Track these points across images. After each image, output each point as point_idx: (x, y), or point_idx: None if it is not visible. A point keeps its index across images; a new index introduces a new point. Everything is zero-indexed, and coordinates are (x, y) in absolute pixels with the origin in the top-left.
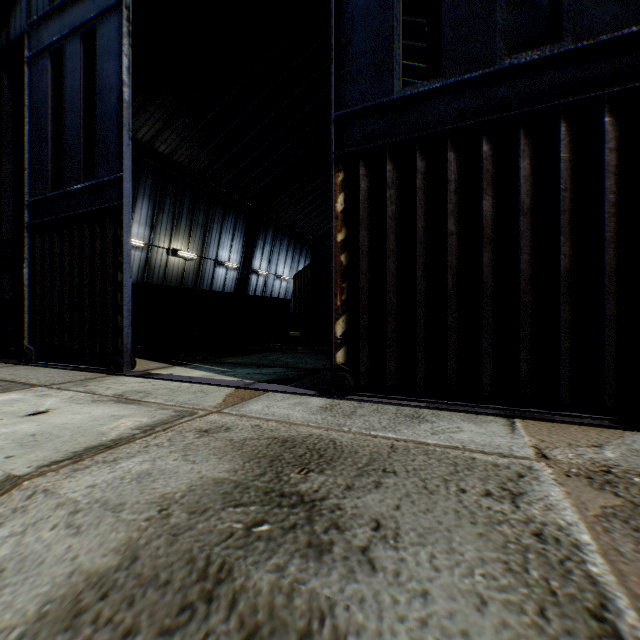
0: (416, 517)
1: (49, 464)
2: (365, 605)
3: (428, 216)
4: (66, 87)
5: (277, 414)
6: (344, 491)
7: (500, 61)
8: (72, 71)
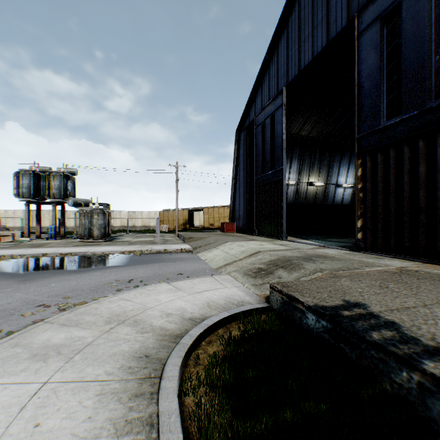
0: (332, 263)
1: (266, 250)
2: (308, 264)
3: (396, 175)
4: (265, 137)
5: (325, 252)
6: (322, 260)
7: (427, 104)
8: (267, 131)
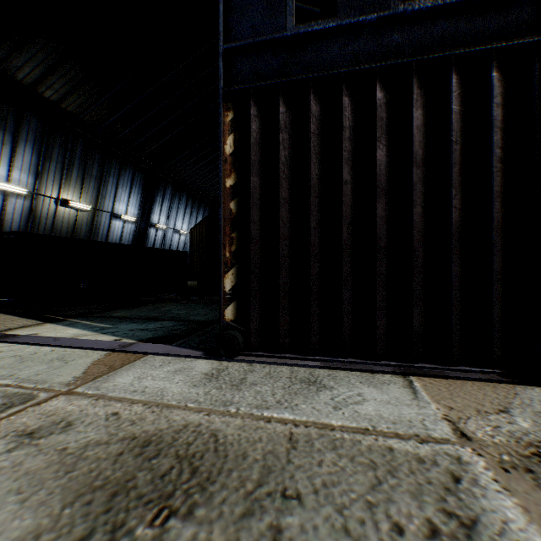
0: None
1: None
2: None
3: (322, 163)
4: None
5: (149, 390)
6: None
7: (394, 6)
8: None
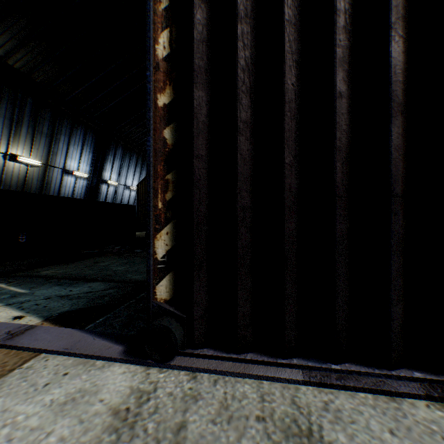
0: None
1: None
2: None
3: (301, 69)
4: None
5: None
6: None
7: None
8: None
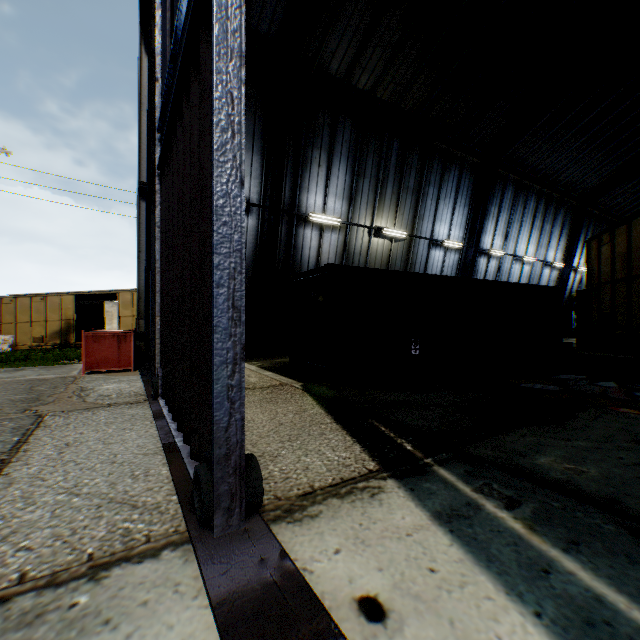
0: None
1: None
2: None
3: None
4: None
5: None
6: None
7: None
8: None
